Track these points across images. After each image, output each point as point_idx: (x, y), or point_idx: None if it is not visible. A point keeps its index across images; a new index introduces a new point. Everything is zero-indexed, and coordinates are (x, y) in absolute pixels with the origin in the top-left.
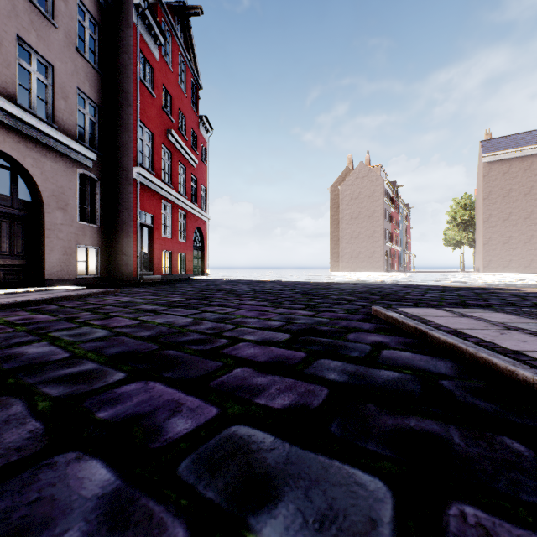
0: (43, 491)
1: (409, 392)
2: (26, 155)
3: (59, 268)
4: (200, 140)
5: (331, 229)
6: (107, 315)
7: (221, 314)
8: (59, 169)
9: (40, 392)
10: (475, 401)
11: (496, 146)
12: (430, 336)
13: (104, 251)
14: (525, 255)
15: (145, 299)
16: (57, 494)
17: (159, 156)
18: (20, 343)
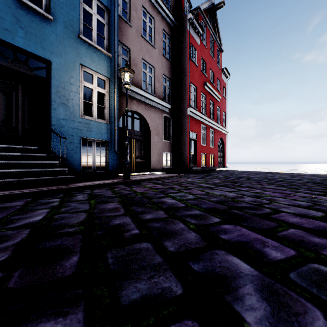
0: (221, 263)
1: None
2: (145, 112)
3: (156, 163)
4: (221, 84)
5: None
6: (187, 187)
7: (253, 192)
8: (156, 115)
9: (186, 220)
10: None
11: None
12: None
13: (173, 154)
14: None
15: (199, 181)
16: (228, 267)
17: (200, 99)
18: (161, 197)
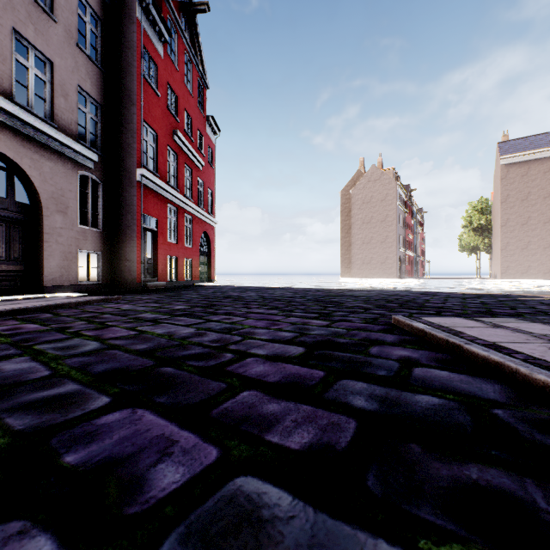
0: None
1: (458, 425)
2: (23, 155)
3: (59, 274)
4: (206, 142)
5: (342, 234)
6: (103, 324)
7: (227, 323)
8: (59, 170)
9: (2, 423)
10: (546, 440)
11: (514, 148)
12: (466, 351)
13: (106, 256)
14: (545, 261)
15: (147, 307)
16: None
17: (164, 158)
18: None
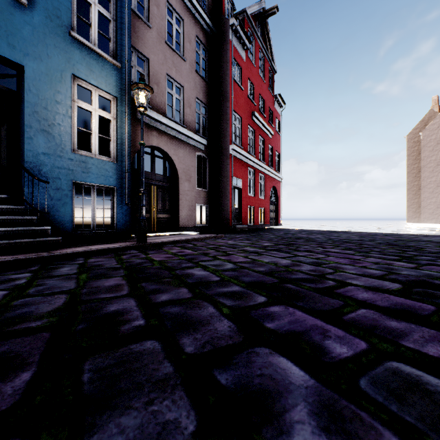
0: (262, 370)
1: None
2: (170, 148)
3: (187, 220)
4: (274, 115)
5: (408, 179)
6: (226, 253)
7: (313, 258)
8: (187, 154)
9: (218, 301)
10: None
11: None
12: None
13: (210, 207)
14: None
15: (244, 243)
16: (273, 375)
17: (246, 134)
18: (187, 267)
